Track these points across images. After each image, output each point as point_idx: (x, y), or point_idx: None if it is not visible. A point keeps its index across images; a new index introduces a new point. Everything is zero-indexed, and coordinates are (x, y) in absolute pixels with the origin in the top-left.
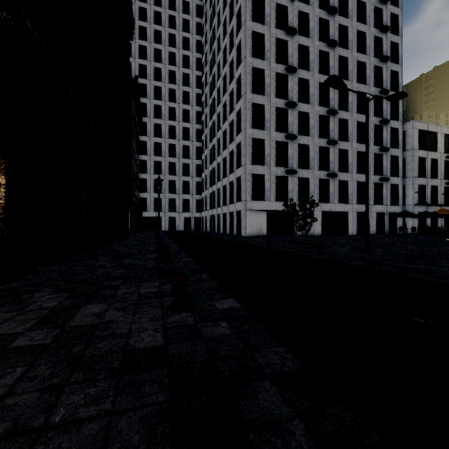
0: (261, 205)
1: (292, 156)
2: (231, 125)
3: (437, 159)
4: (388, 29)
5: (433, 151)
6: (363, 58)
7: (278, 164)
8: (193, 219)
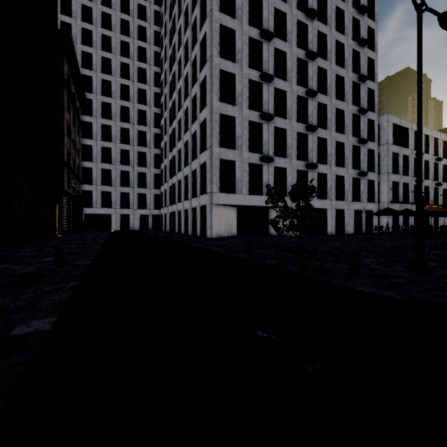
0: (231, 199)
1: (267, 141)
2: (194, 102)
3: (408, 156)
4: (366, 11)
5: (405, 147)
6: (341, 38)
7: (252, 149)
8: (151, 217)
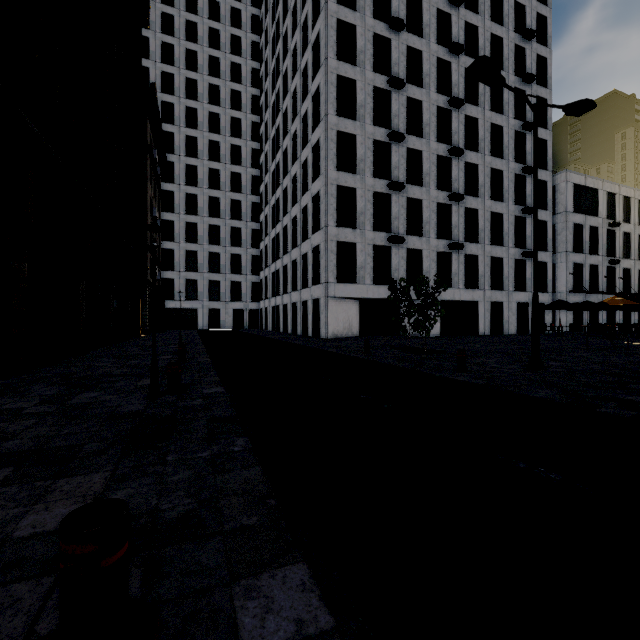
0: (351, 291)
1: (397, 216)
2: (305, 167)
3: (598, 227)
4: (533, 35)
5: (593, 215)
6: None
7: (377, 227)
8: (247, 313)
